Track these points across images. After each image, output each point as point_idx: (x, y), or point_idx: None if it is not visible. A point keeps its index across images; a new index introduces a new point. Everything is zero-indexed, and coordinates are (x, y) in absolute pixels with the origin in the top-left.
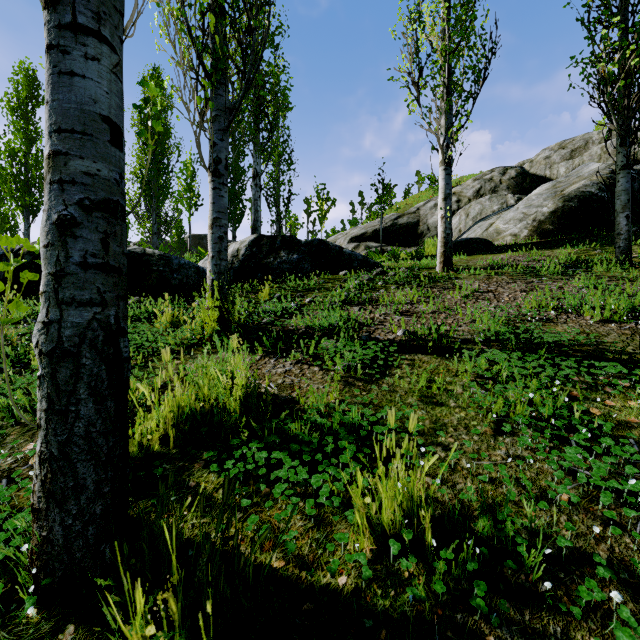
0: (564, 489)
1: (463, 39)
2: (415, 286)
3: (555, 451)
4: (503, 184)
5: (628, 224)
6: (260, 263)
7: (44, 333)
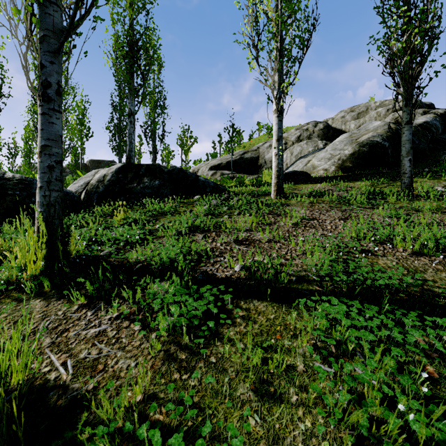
0: None
1: (292, 13)
2: (254, 213)
3: None
4: (315, 133)
5: (411, 166)
6: (124, 188)
7: None
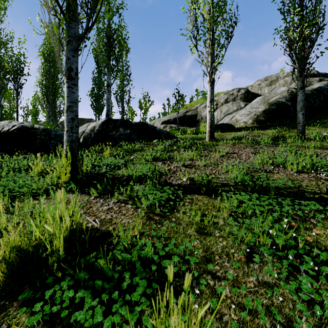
0: (308, 326)
1: (220, 14)
2: (194, 149)
3: (294, 282)
4: (238, 96)
5: (303, 118)
6: (107, 135)
7: None
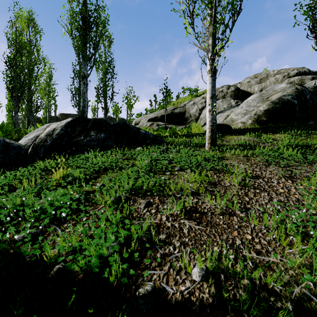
0: None
1: None
2: (197, 172)
3: None
4: (228, 94)
5: None
6: (71, 141)
7: None
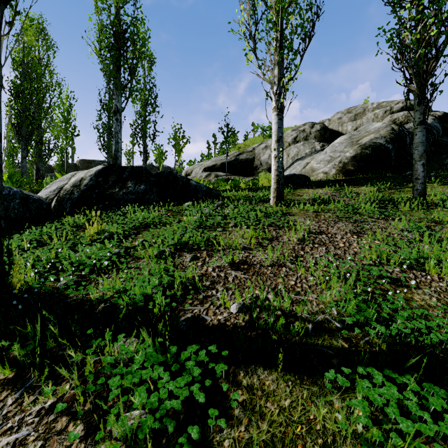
0: None
1: None
2: (252, 227)
3: None
4: (312, 134)
5: (424, 171)
6: (103, 193)
7: None
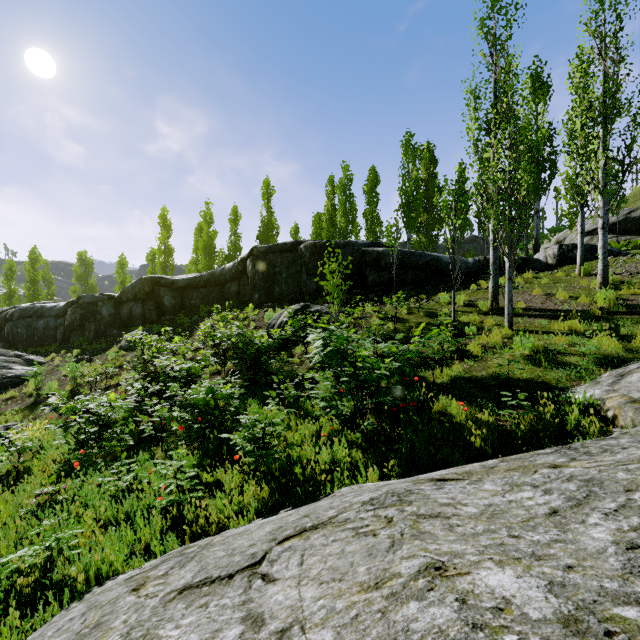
0: None
1: None
2: None
3: None
4: None
5: None
6: (566, 257)
7: (602, 264)
